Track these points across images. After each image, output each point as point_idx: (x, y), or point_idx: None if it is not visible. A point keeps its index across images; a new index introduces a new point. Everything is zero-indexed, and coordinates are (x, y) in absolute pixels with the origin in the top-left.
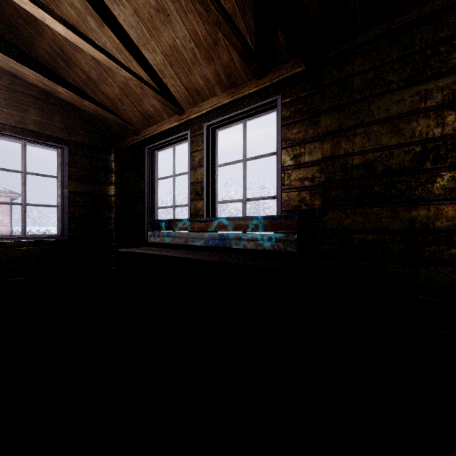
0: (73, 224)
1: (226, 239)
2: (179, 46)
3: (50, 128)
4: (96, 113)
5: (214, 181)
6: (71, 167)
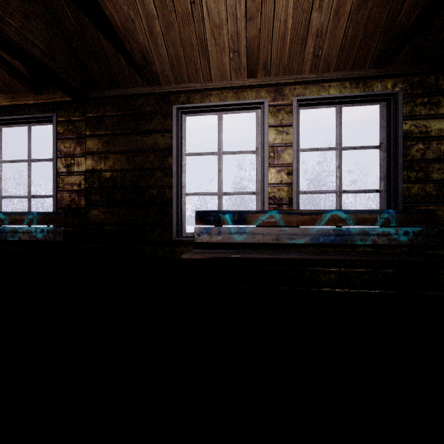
0: None
1: (3, 232)
2: None
3: None
4: None
5: None
6: None
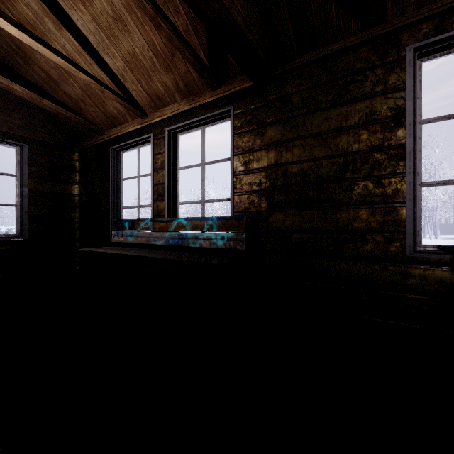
0: (33, 223)
1: (185, 238)
2: (139, 54)
3: (8, 125)
4: (57, 112)
5: (175, 183)
6: (31, 165)
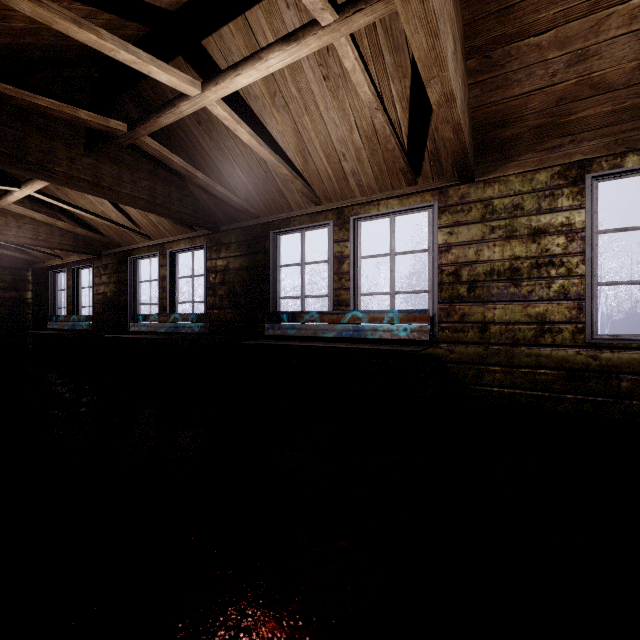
0: None
1: (75, 325)
2: None
3: None
4: (13, 255)
5: (79, 296)
6: None
